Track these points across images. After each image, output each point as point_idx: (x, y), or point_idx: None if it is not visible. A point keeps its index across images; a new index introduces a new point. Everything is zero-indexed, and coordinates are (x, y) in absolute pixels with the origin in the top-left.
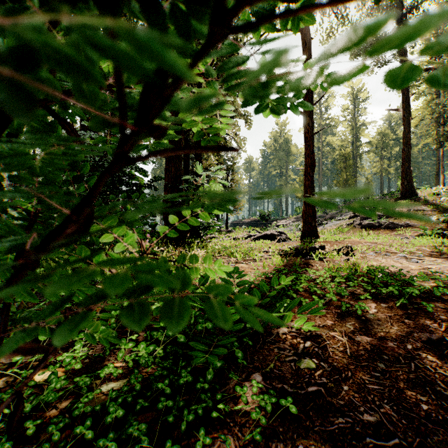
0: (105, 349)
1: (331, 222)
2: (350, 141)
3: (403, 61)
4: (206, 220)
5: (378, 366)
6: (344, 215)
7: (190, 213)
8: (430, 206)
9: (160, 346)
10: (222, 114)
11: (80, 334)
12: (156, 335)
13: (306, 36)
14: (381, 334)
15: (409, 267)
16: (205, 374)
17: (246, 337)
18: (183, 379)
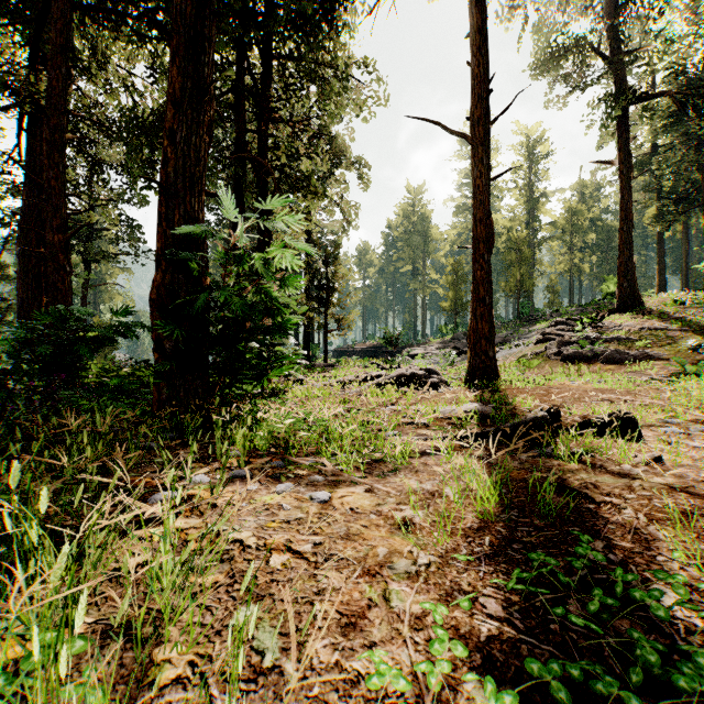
0: None
1: (504, 350)
2: (523, 220)
3: (621, 81)
4: None
5: None
6: (523, 337)
7: None
8: (676, 322)
9: None
10: None
11: None
12: None
13: None
14: None
15: None
16: None
17: None
18: None
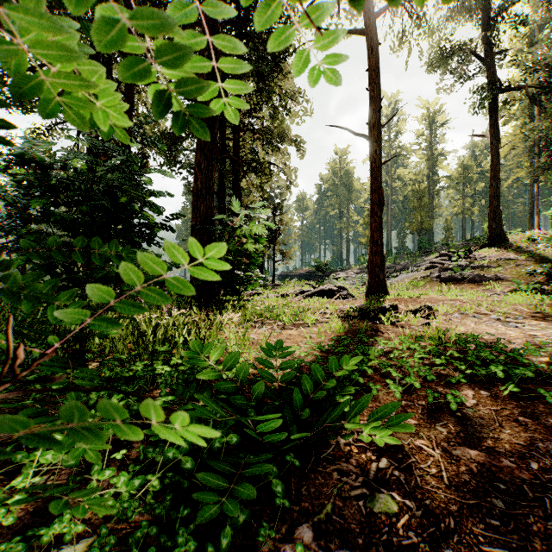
0: (66, 481)
1: (403, 275)
2: (425, 174)
3: (491, 76)
4: (181, 290)
5: (494, 505)
6: (418, 265)
7: (138, 274)
8: (525, 254)
9: (156, 473)
10: (222, 60)
11: (33, 452)
12: (152, 454)
13: (372, 41)
14: (488, 442)
15: (507, 334)
16: (222, 526)
17: (290, 454)
18: (178, 549)
